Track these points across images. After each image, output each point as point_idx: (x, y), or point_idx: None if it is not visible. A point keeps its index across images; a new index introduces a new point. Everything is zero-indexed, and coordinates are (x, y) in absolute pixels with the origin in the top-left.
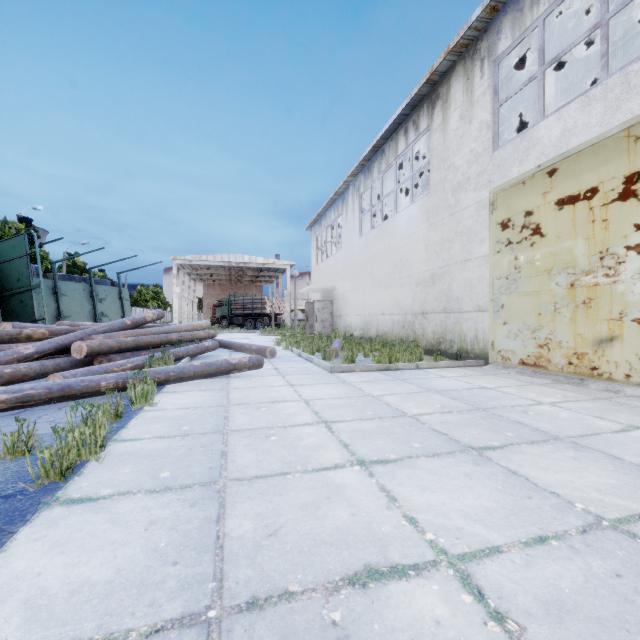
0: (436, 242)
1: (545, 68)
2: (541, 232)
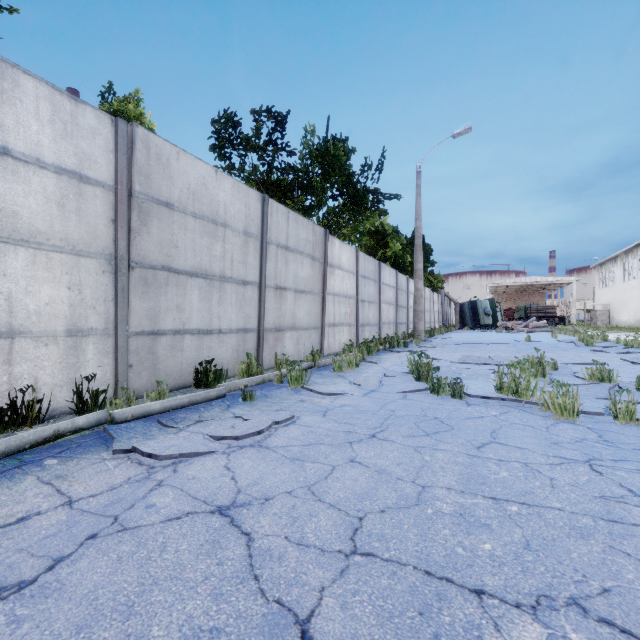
0: None
1: None
2: None
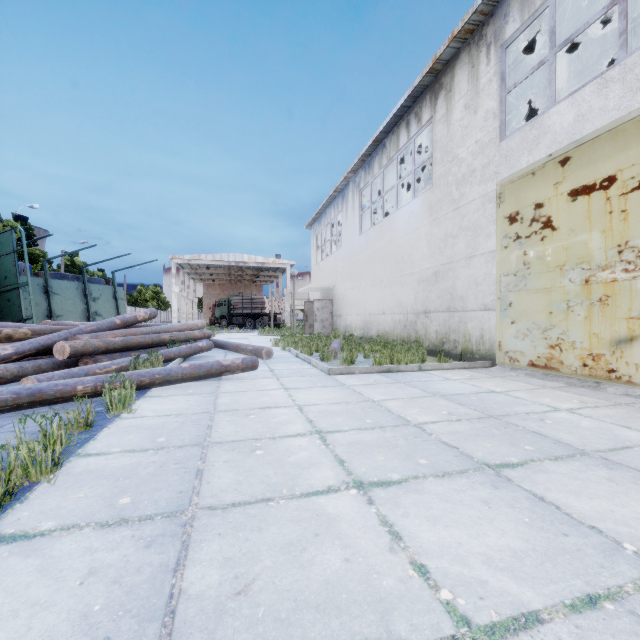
0: (439, 238)
1: (557, 51)
2: (552, 225)
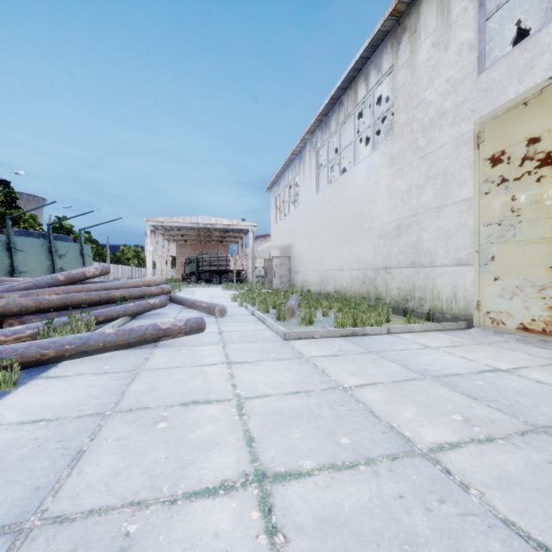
0: (402, 190)
1: None
2: None
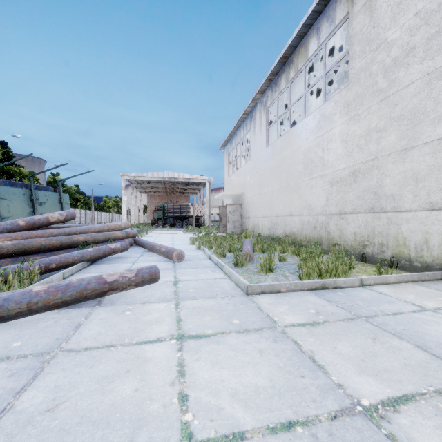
0: (359, 135)
1: None
2: None
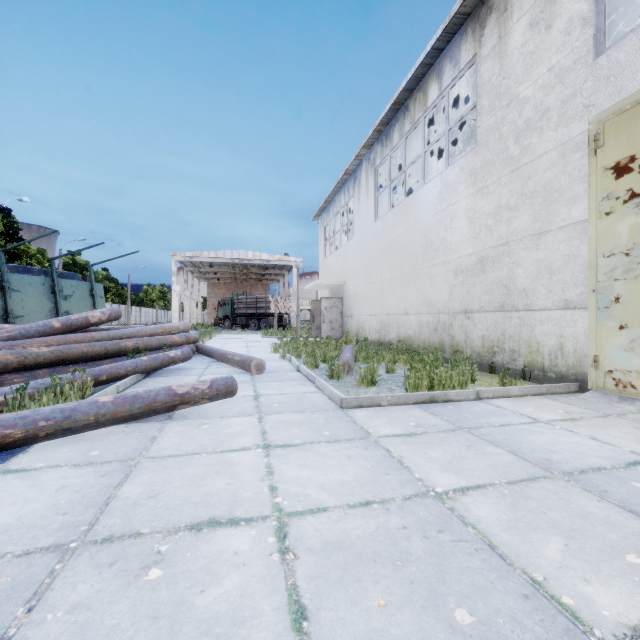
0: (487, 213)
1: None
2: None
